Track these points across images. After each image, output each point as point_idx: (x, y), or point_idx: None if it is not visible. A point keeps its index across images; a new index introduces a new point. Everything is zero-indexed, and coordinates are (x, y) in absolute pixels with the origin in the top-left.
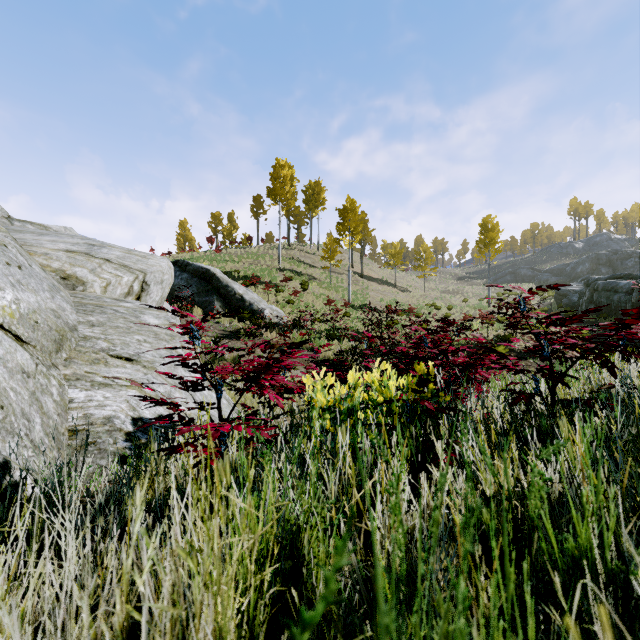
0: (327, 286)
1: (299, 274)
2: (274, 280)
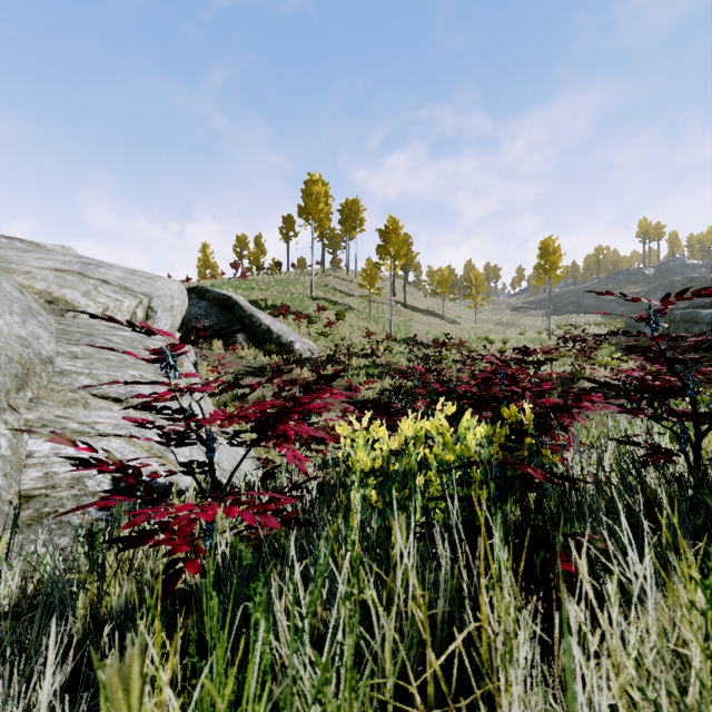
0: (366, 317)
1: (334, 303)
2: (306, 310)
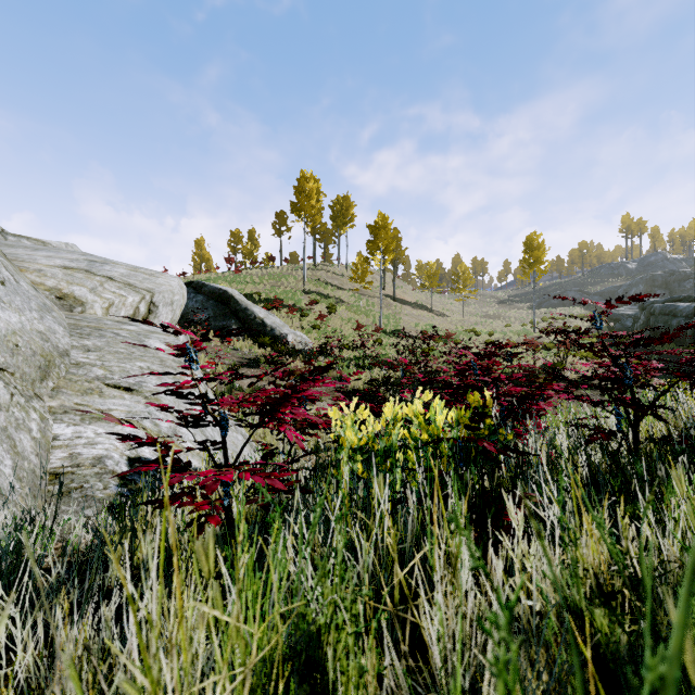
0: (356, 310)
1: (326, 297)
2: (298, 303)
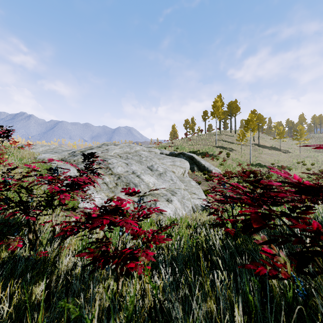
0: (239, 154)
1: (225, 148)
2: (214, 153)
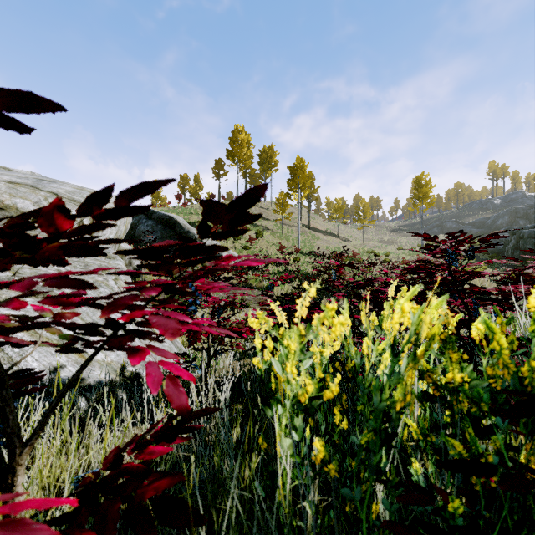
0: (279, 235)
1: (254, 225)
2: None
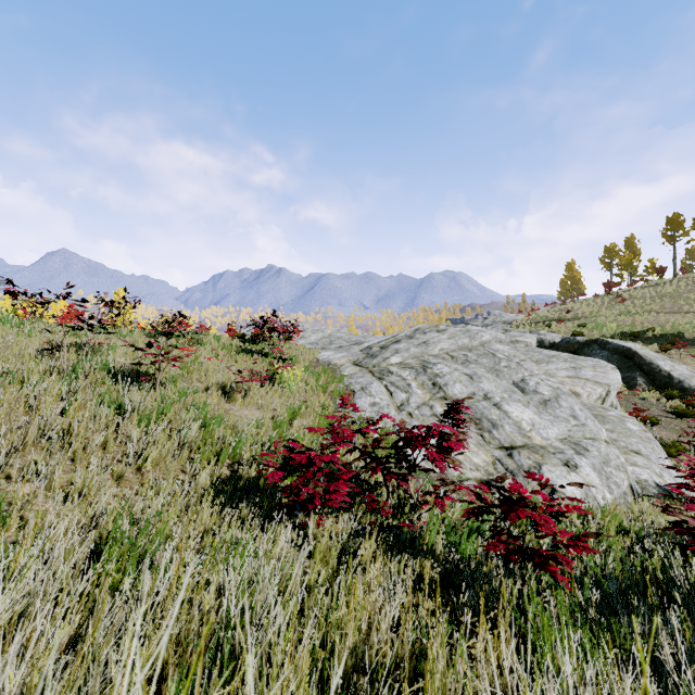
0: None
1: None
2: None
